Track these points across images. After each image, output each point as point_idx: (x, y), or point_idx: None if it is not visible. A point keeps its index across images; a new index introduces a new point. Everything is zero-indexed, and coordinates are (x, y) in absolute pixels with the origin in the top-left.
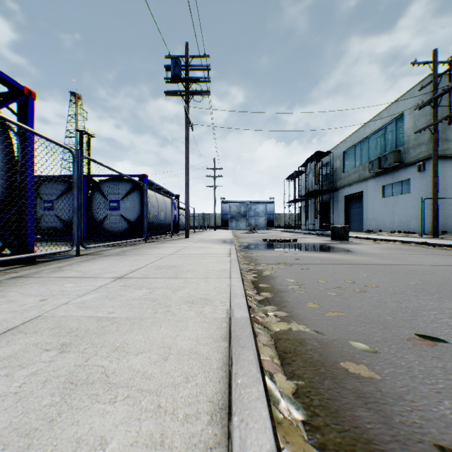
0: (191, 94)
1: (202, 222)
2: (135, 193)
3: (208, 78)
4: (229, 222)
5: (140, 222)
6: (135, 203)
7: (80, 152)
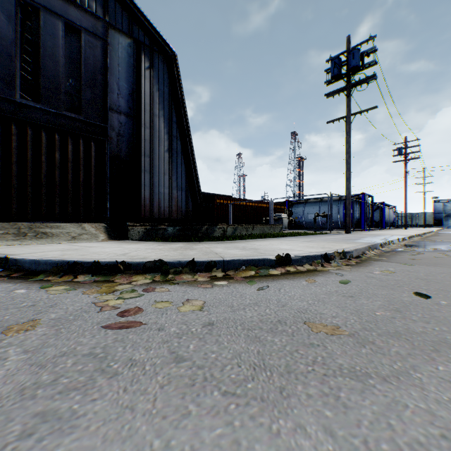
0: (408, 160)
1: (408, 221)
2: (378, 210)
3: (418, 151)
4: (442, 220)
5: (380, 222)
6: (378, 214)
7: (380, 206)
